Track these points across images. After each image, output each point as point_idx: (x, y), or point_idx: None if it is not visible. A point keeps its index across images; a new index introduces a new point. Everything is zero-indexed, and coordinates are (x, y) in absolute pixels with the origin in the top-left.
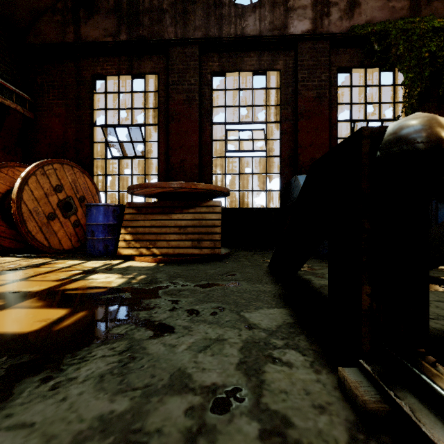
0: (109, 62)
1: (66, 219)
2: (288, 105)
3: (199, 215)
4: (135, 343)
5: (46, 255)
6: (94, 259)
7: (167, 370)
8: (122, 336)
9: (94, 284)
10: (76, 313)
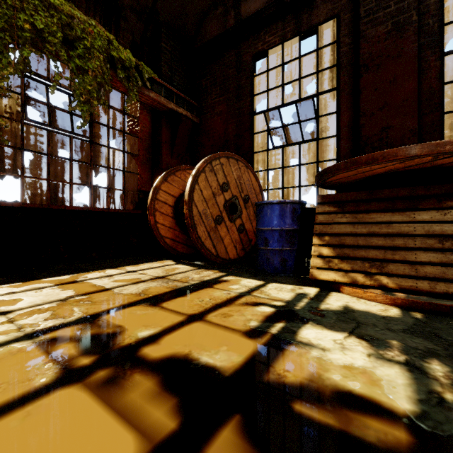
0: (272, 32)
1: (231, 223)
2: None
3: None
4: None
5: (213, 265)
6: (271, 278)
7: None
8: None
9: (337, 378)
10: None
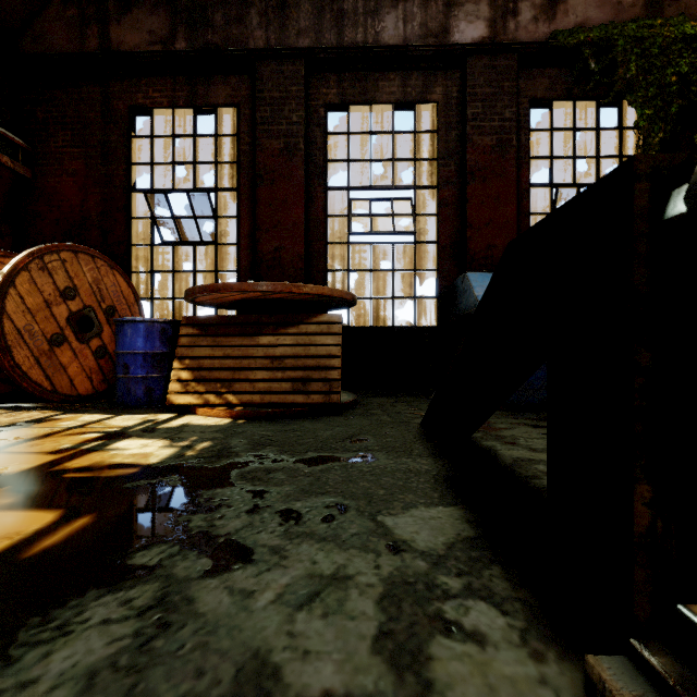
0: (158, 86)
1: (82, 344)
2: (450, 158)
3: (305, 338)
4: (174, 587)
5: (47, 405)
6: (128, 411)
7: (231, 655)
8: (151, 572)
9: (117, 460)
10: (73, 519)
